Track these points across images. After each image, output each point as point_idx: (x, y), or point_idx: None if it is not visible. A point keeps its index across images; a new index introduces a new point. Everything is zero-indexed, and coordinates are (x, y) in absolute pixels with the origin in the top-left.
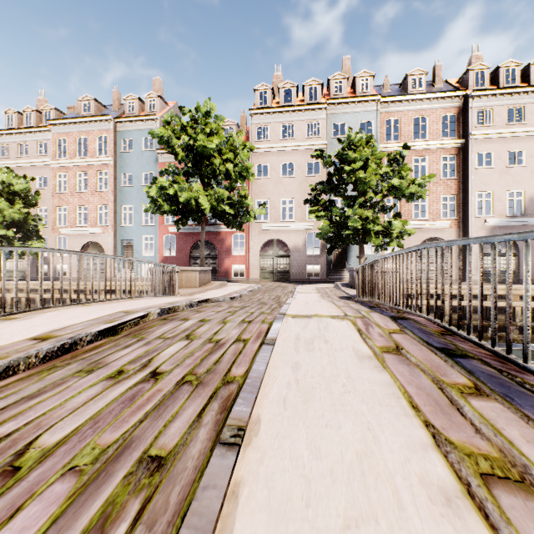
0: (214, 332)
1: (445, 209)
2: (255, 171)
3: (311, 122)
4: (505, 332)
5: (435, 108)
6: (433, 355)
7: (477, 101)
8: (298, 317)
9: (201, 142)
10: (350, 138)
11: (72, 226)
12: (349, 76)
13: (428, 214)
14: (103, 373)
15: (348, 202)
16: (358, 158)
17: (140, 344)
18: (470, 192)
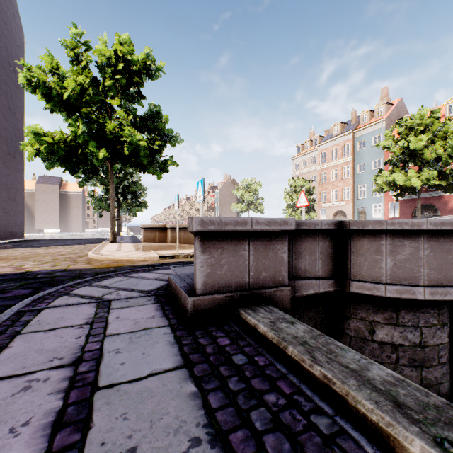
0: None
1: None
2: None
3: None
4: None
5: None
6: None
7: None
8: None
9: (412, 143)
10: None
11: (328, 202)
12: None
13: None
14: None
15: None
16: None
17: None
18: None
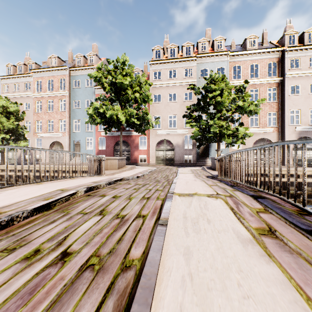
0: (122, 208)
1: (270, 121)
2: (153, 98)
3: (187, 68)
4: (311, 198)
5: (263, 59)
6: (307, 240)
7: (290, 53)
8: (183, 195)
9: (119, 80)
10: (211, 76)
11: (44, 132)
12: (210, 40)
13: (259, 124)
14: (21, 253)
15: (210, 116)
16: (217, 88)
17: (64, 219)
18: (285, 110)
